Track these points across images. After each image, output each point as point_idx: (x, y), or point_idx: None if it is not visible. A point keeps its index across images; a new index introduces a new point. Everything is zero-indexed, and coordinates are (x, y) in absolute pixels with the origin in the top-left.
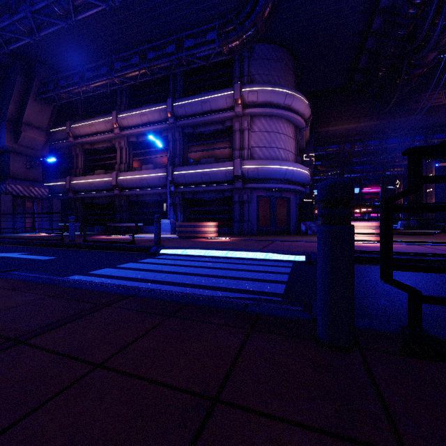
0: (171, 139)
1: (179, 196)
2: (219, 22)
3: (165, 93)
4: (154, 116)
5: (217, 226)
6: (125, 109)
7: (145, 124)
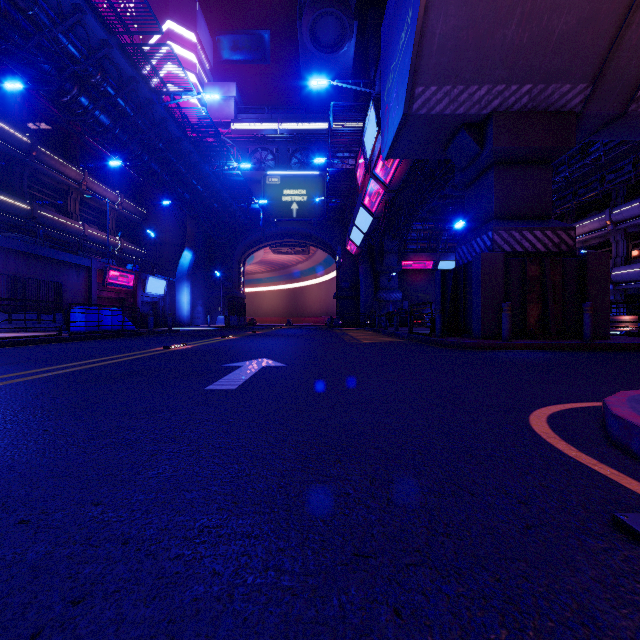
0: (613, 242)
1: (620, 293)
2: (633, 157)
3: (609, 199)
4: (594, 226)
5: (636, 319)
6: (571, 221)
7: (587, 232)
